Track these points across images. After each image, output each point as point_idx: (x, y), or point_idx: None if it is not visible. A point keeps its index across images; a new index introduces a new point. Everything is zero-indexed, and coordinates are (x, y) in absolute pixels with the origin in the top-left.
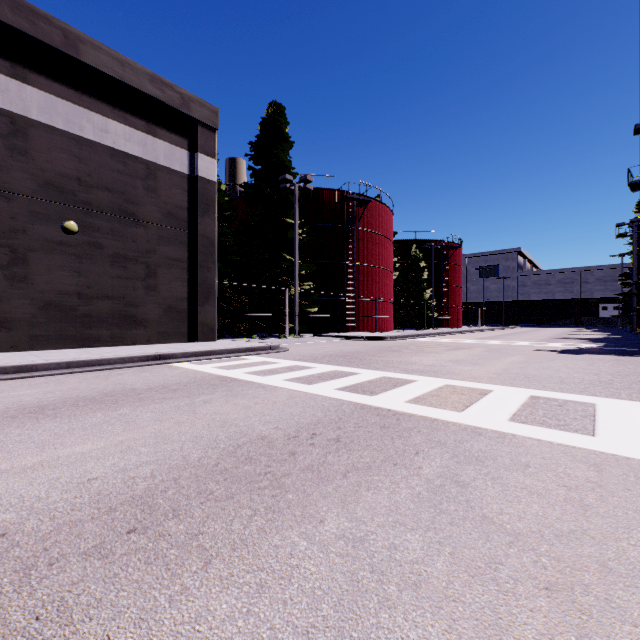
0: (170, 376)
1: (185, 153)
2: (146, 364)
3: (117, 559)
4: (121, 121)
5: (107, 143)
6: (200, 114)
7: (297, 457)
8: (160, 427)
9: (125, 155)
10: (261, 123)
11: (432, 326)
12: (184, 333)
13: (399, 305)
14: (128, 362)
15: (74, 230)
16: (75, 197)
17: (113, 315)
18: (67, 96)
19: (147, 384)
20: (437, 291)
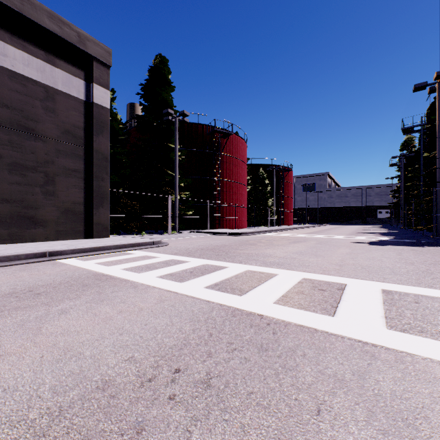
0: (47, 275)
1: (82, 82)
2: (32, 261)
3: None
4: (20, 48)
5: (5, 65)
6: (95, 52)
7: None
8: None
9: (24, 78)
10: (149, 70)
11: (273, 224)
12: (81, 231)
13: (251, 210)
14: (14, 260)
15: None
16: None
17: (11, 216)
18: None
19: (14, 286)
20: (276, 200)
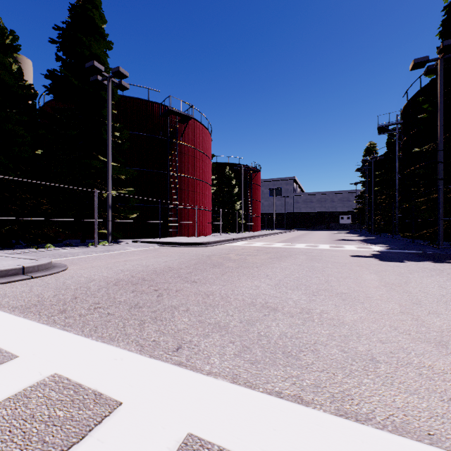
0: None
1: None
2: None
3: None
4: None
5: None
6: None
7: None
8: None
9: None
10: (71, 10)
11: (241, 230)
12: None
13: (216, 214)
14: None
15: None
16: None
17: None
18: None
19: None
20: (244, 203)
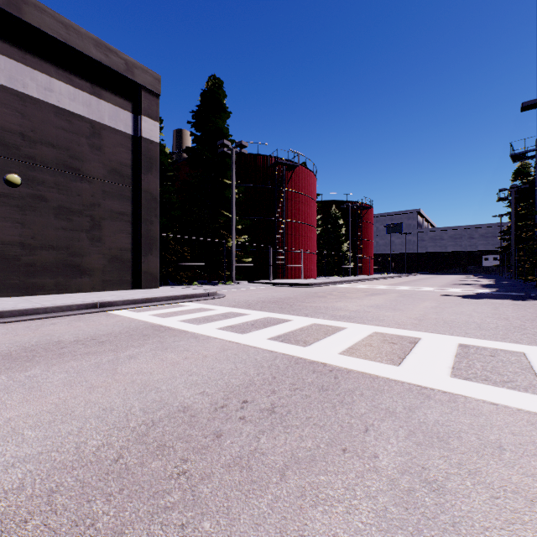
0: (104, 325)
1: (129, 115)
2: (84, 312)
3: None
4: (66, 81)
5: (51, 101)
6: (143, 80)
7: (223, 441)
8: (66, 395)
9: (70, 114)
10: (202, 94)
11: (349, 274)
12: (128, 281)
13: (321, 256)
14: (66, 310)
15: (17, 183)
16: (18, 151)
17: (57, 264)
18: (10, 53)
19: (76, 335)
20: (353, 244)
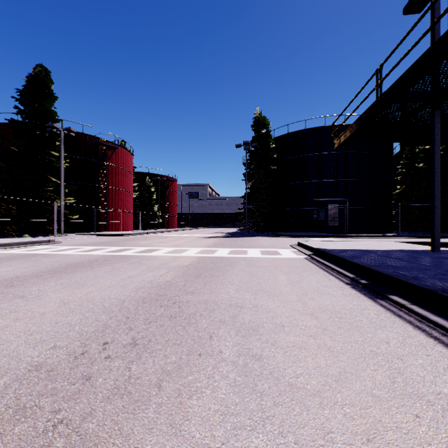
0: None
1: None
2: None
3: (58, 274)
4: None
5: None
6: None
7: (94, 263)
8: (29, 265)
9: None
10: (28, 76)
11: (159, 227)
12: None
13: (138, 214)
14: None
15: None
16: None
17: None
18: None
19: None
20: (162, 206)
